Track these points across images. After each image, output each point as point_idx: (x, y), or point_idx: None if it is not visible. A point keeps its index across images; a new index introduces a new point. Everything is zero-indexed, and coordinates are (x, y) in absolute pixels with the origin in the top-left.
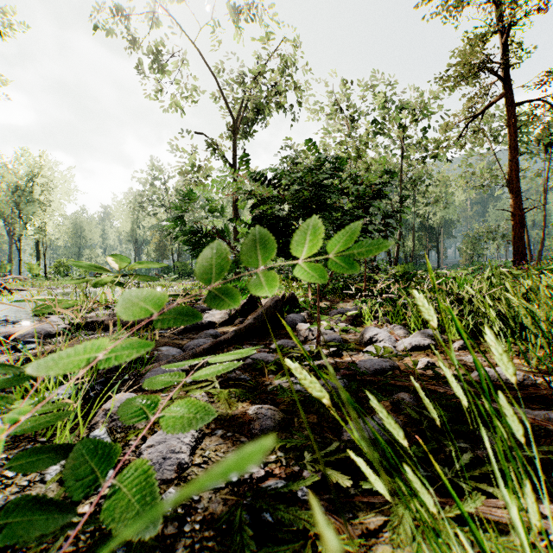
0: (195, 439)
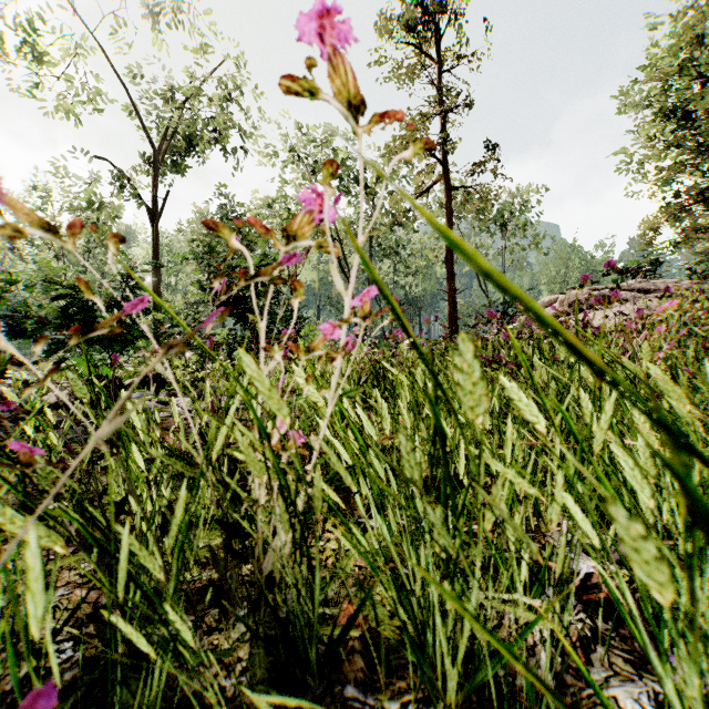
0: None
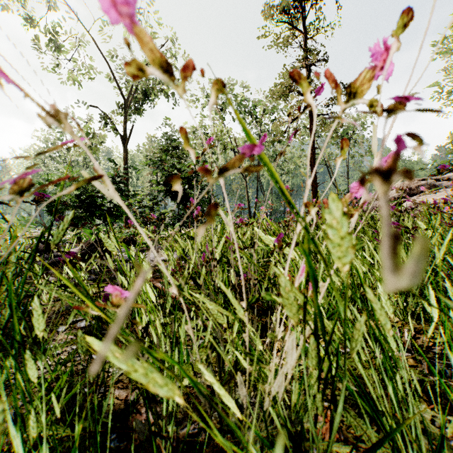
0: None
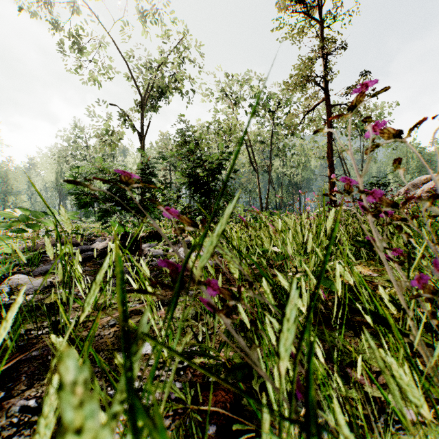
0: (48, 285)
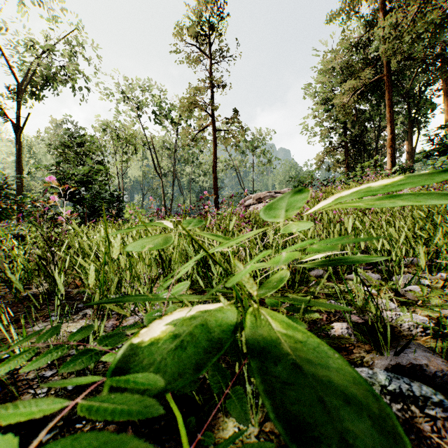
0: None
